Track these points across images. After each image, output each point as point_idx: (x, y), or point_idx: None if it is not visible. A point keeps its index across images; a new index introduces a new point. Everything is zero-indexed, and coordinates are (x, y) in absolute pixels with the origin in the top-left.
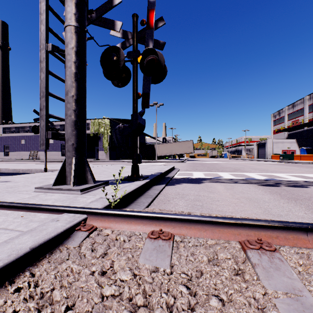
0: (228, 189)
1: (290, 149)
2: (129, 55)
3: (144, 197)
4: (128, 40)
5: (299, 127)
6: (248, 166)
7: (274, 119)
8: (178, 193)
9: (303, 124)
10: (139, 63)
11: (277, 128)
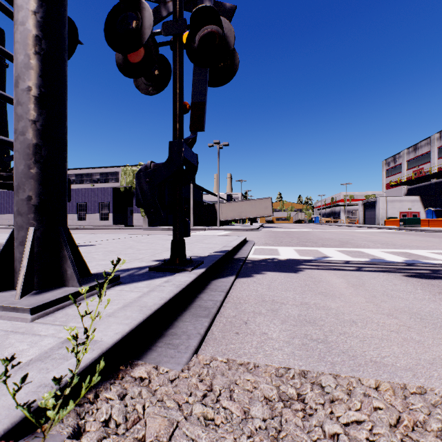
0: (356, 286)
1: (412, 211)
2: (166, 28)
3: (192, 316)
4: (166, 5)
5: (425, 179)
6: (358, 236)
7: (387, 167)
8: (263, 299)
9: (432, 175)
10: (185, 43)
11: (391, 180)
